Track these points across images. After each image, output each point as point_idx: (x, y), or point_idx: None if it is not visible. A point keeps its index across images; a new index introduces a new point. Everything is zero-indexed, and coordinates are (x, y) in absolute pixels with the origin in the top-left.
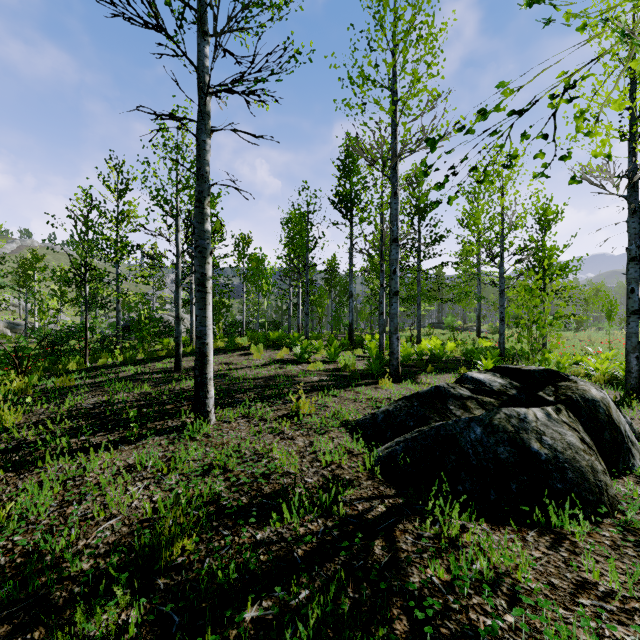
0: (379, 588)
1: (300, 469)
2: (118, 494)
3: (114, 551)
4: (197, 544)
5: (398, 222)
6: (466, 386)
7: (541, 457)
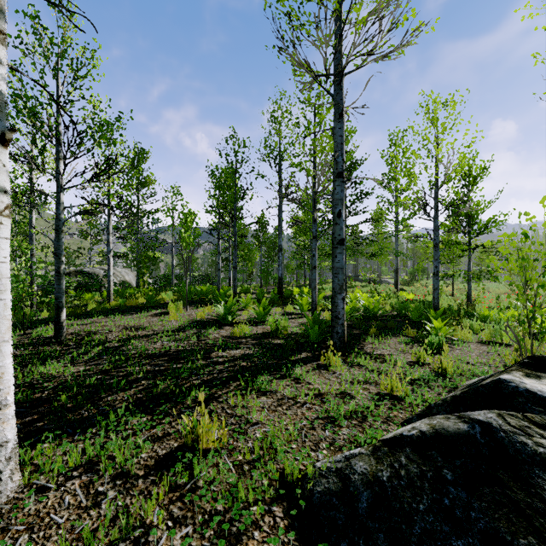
0: None
1: None
2: None
3: None
4: None
5: (343, 152)
6: (540, 421)
7: None
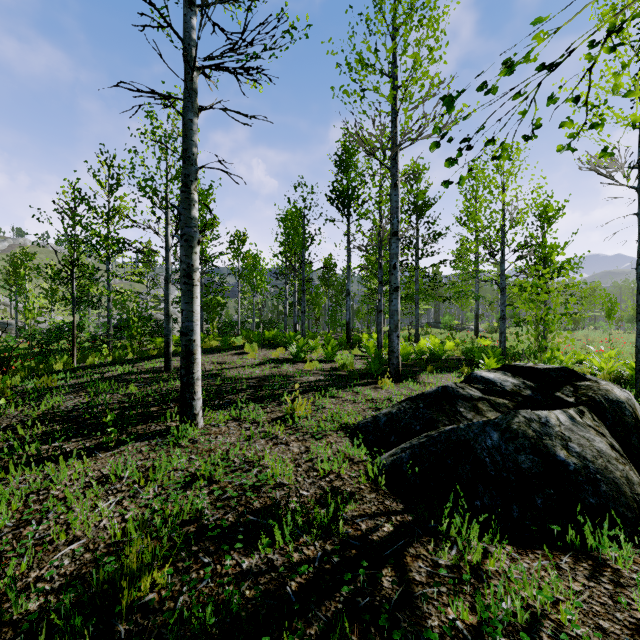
0: (390, 635)
1: (295, 480)
2: (86, 511)
3: (71, 585)
4: (171, 575)
5: (398, 215)
6: (476, 386)
7: (569, 467)
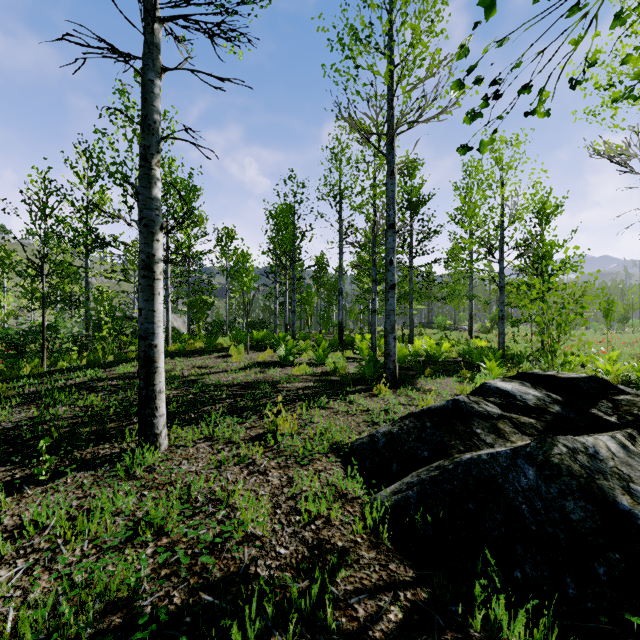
0: None
1: (271, 528)
2: None
3: None
4: None
5: (395, 205)
6: (492, 400)
7: (637, 520)
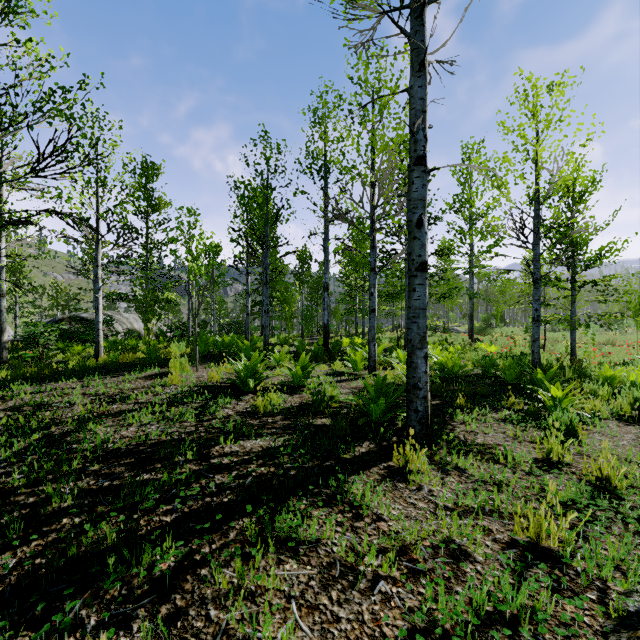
0: None
1: None
2: None
3: None
4: None
5: (426, 125)
6: None
7: None
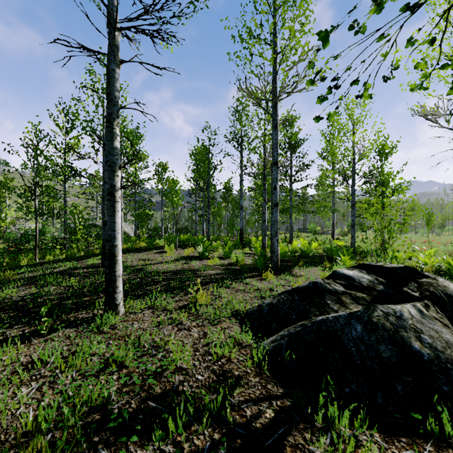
0: None
1: (192, 364)
2: (8, 398)
3: None
4: None
5: (278, 149)
6: (339, 282)
7: (423, 357)
